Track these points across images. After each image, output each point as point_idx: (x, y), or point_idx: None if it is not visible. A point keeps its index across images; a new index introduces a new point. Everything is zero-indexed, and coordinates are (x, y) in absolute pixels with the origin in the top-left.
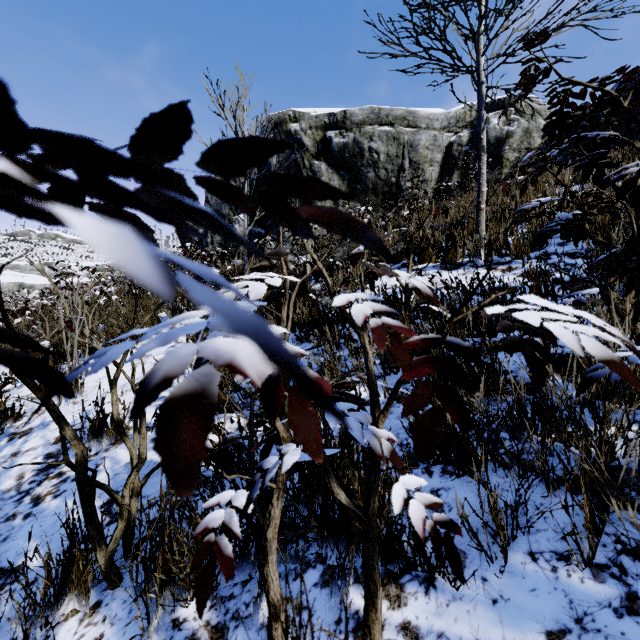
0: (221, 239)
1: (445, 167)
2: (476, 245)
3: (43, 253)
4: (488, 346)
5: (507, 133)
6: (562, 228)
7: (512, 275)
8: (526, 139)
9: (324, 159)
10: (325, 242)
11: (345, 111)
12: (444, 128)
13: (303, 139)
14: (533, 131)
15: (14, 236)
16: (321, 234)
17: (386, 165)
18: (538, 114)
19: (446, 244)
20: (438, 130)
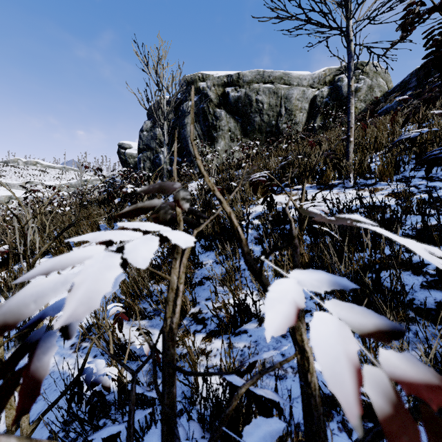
0: (150, 165)
1: (311, 113)
2: (346, 170)
3: (27, 175)
4: (374, 263)
5: (356, 88)
6: (416, 156)
7: (380, 195)
8: (370, 93)
9: (224, 108)
10: (224, 167)
11: (239, 73)
12: (310, 85)
13: (208, 93)
14: (375, 87)
15: (7, 163)
16: (221, 161)
17: (268, 112)
18: (378, 75)
19: (321, 169)
20: (306, 87)
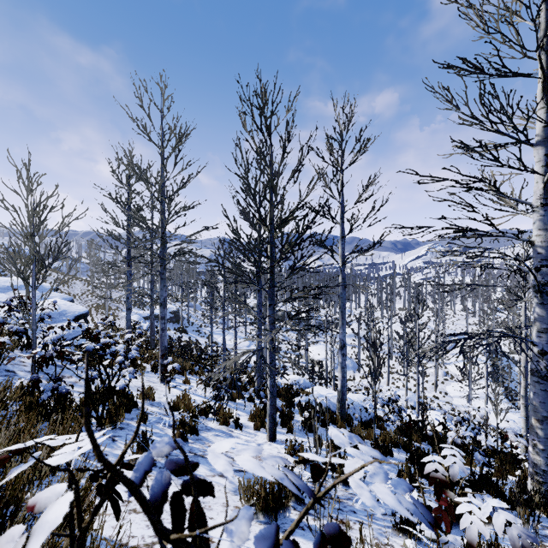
0: None
1: None
2: None
3: None
4: None
5: None
6: None
7: None
8: None
9: None
10: None
11: None
12: None
13: None
14: None
15: None
16: None
17: None
18: None
19: None
20: None
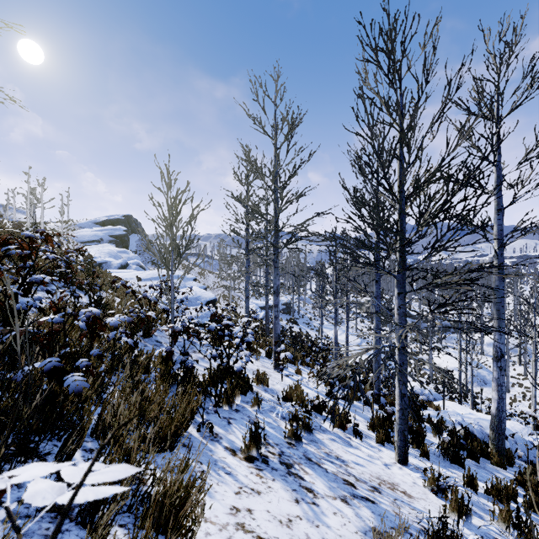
0: None
1: None
2: None
3: None
4: None
5: None
6: None
7: None
8: None
9: None
10: None
11: None
12: None
13: None
14: None
15: None
16: None
17: None
18: None
19: None
20: None
